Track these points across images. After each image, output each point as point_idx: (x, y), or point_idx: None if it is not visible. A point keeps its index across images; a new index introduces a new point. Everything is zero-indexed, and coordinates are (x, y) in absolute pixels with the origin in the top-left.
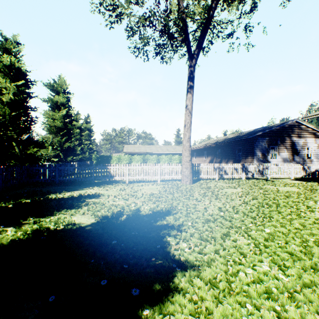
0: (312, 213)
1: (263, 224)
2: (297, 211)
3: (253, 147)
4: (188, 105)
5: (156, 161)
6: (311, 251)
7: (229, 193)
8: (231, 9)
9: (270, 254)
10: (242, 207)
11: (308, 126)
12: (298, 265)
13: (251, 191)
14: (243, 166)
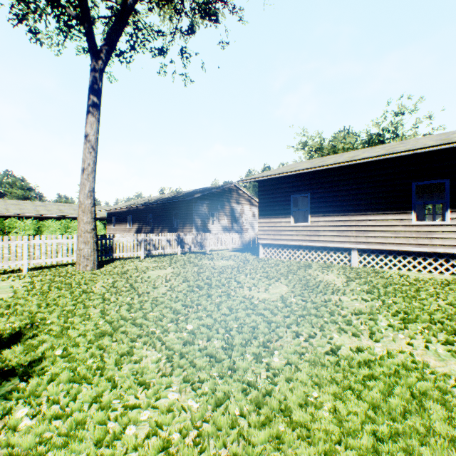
0: (242, 289)
1: (187, 318)
2: (229, 290)
3: (192, 212)
4: (90, 135)
5: (35, 232)
6: (233, 343)
7: (153, 278)
8: (163, 15)
9: (185, 367)
10: (167, 296)
11: (245, 192)
12: (216, 371)
13: (184, 271)
14: (179, 237)
